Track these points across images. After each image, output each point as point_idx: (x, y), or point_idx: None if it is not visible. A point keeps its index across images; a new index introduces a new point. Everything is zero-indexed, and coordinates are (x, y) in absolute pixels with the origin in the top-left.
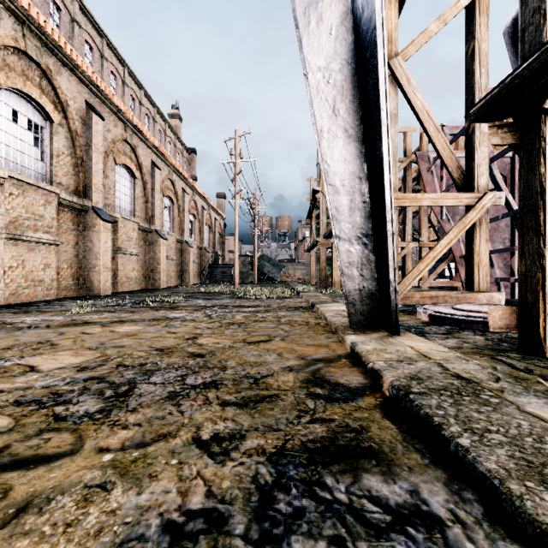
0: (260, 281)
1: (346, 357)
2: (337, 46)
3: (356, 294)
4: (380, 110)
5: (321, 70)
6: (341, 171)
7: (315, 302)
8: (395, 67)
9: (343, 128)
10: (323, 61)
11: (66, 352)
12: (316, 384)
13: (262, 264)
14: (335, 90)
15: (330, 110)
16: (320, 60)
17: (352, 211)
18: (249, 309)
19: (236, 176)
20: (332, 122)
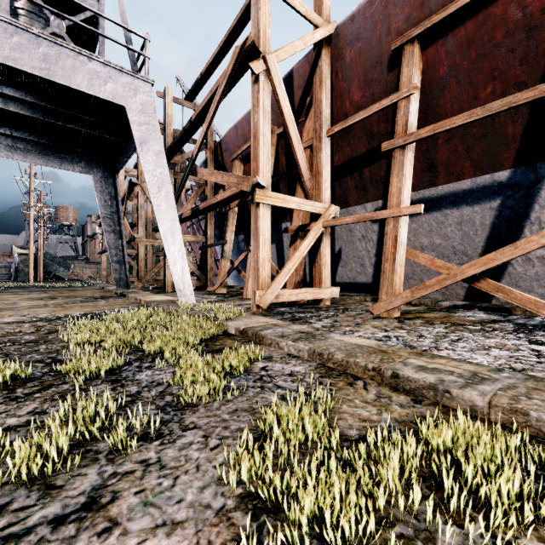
0: (44, 279)
1: (113, 294)
2: (111, 208)
3: (118, 279)
4: (122, 232)
5: (106, 214)
6: (112, 242)
7: (105, 286)
8: (143, 187)
9: (113, 230)
10: (106, 211)
11: (7, 298)
12: (103, 296)
13: (47, 262)
14: (110, 220)
15: (109, 225)
16: (105, 211)
17: (116, 254)
18: (66, 290)
19: (31, 192)
20: (109, 228)
